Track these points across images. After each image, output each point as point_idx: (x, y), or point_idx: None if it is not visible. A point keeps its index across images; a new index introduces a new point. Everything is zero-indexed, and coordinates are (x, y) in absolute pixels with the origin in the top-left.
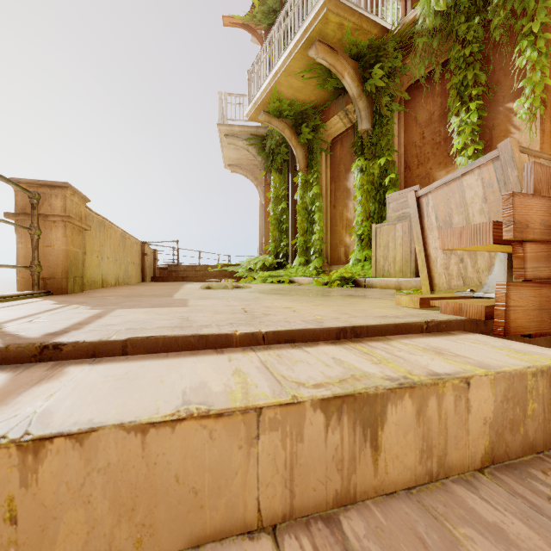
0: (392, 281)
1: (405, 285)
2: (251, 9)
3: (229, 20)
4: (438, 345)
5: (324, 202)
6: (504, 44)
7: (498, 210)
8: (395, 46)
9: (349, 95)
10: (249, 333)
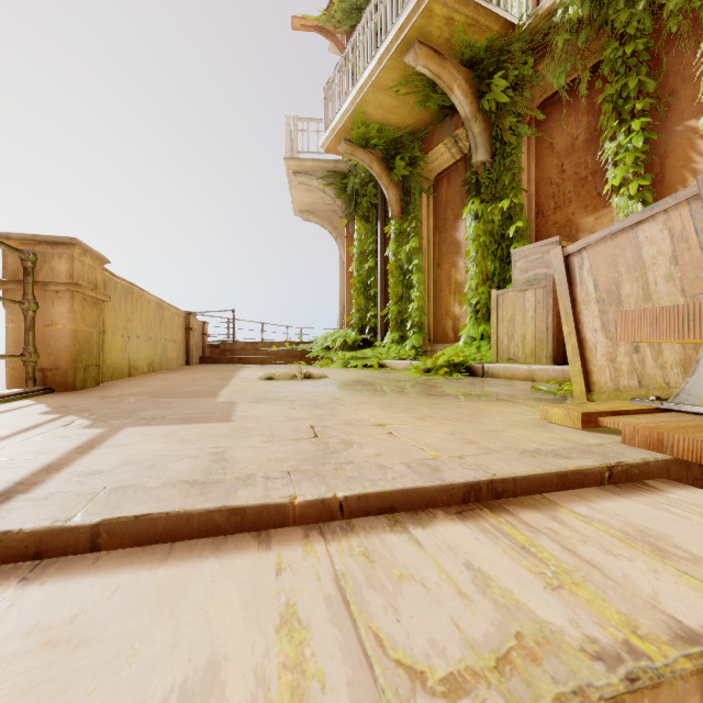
0: (521, 369)
1: (539, 375)
2: (329, 7)
3: (300, 22)
4: (646, 524)
5: (424, 260)
6: (683, 36)
7: (698, 276)
8: (524, 48)
9: (459, 115)
10: (316, 501)
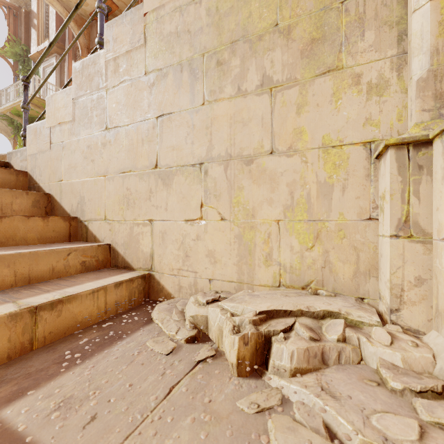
0: None
1: None
2: (4, 48)
3: None
4: None
5: None
6: None
7: None
8: None
9: None
10: None
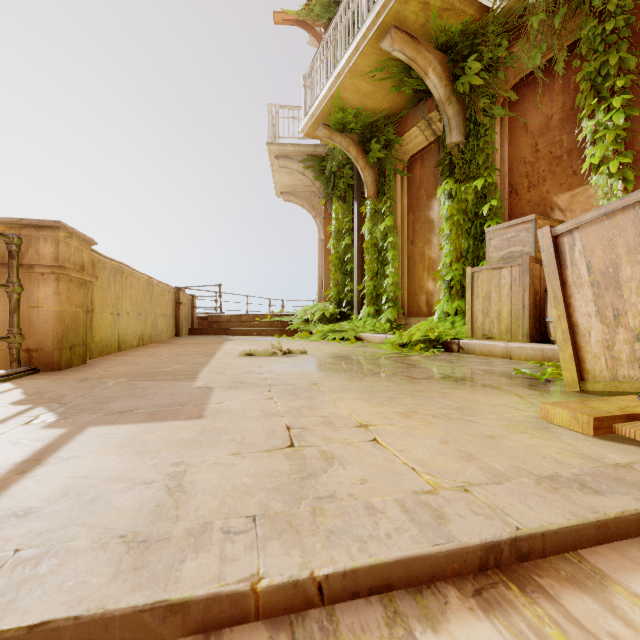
0: (497, 346)
1: (517, 353)
2: (308, 2)
3: (281, 16)
4: None
5: (399, 237)
6: None
7: None
8: (498, 30)
9: (432, 99)
10: (286, 584)
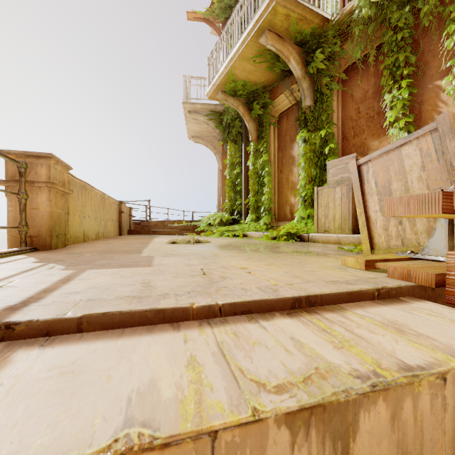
0: (332, 236)
1: (344, 240)
2: (211, 6)
3: (192, 15)
4: (395, 318)
5: (272, 168)
6: (433, 29)
7: (436, 178)
8: (334, 34)
9: (294, 76)
10: (206, 306)
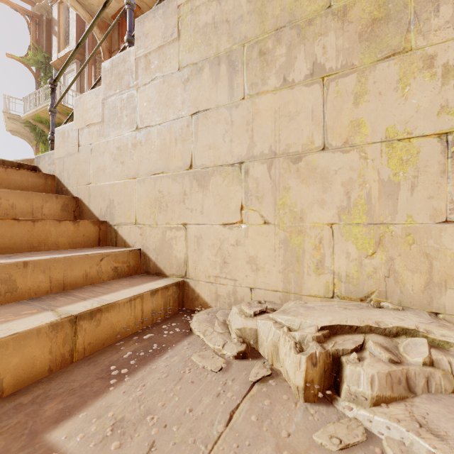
0: None
1: None
2: (27, 56)
3: (11, 56)
4: None
5: None
6: None
7: None
8: None
9: None
10: None
